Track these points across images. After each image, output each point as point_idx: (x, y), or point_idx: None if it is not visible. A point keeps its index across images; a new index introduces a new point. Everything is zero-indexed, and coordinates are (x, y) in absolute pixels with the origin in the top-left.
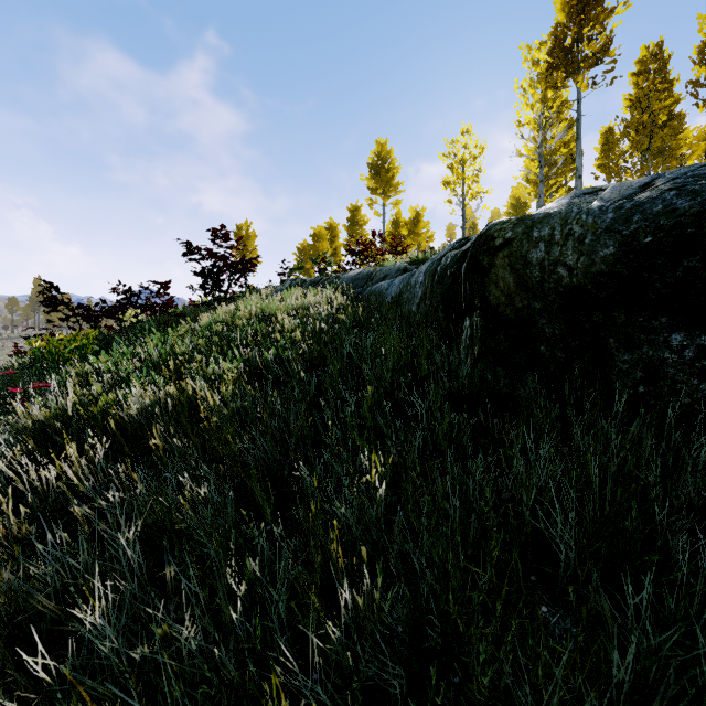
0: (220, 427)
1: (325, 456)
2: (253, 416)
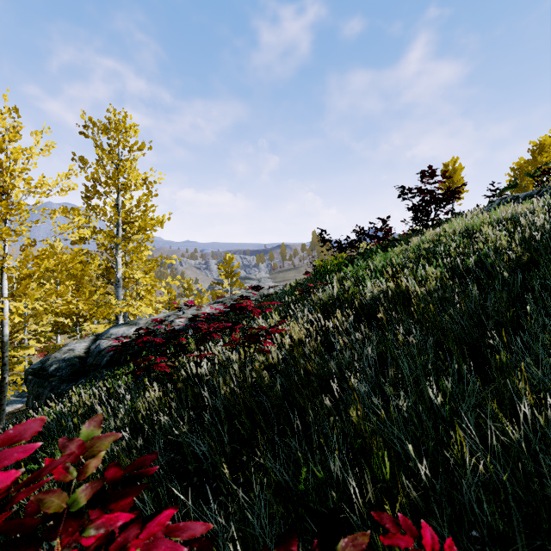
0: (425, 311)
1: (525, 338)
2: (453, 304)
